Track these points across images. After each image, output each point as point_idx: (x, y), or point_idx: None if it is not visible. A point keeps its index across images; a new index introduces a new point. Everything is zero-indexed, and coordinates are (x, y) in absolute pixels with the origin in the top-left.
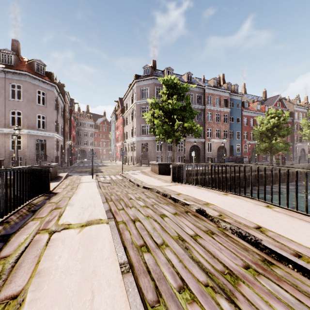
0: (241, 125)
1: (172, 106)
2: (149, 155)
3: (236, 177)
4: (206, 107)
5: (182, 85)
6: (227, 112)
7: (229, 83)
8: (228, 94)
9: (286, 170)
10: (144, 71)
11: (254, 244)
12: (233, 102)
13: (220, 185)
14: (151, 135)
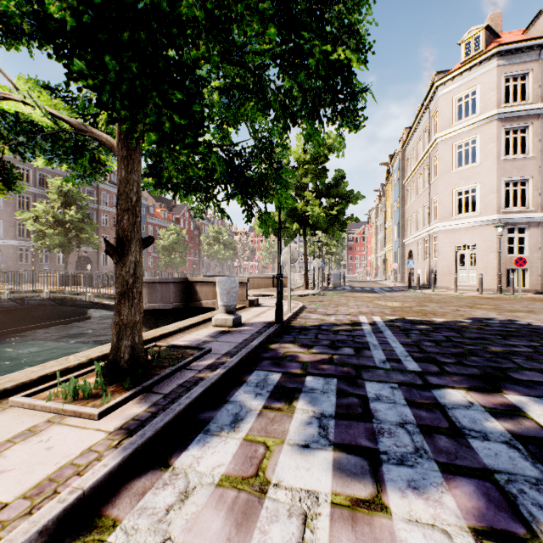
0: (146, 234)
1: (72, 217)
2: (4, 269)
3: None
4: (101, 207)
5: (81, 195)
6: None
7: None
8: None
9: None
10: None
11: None
12: None
13: None
14: (9, 237)
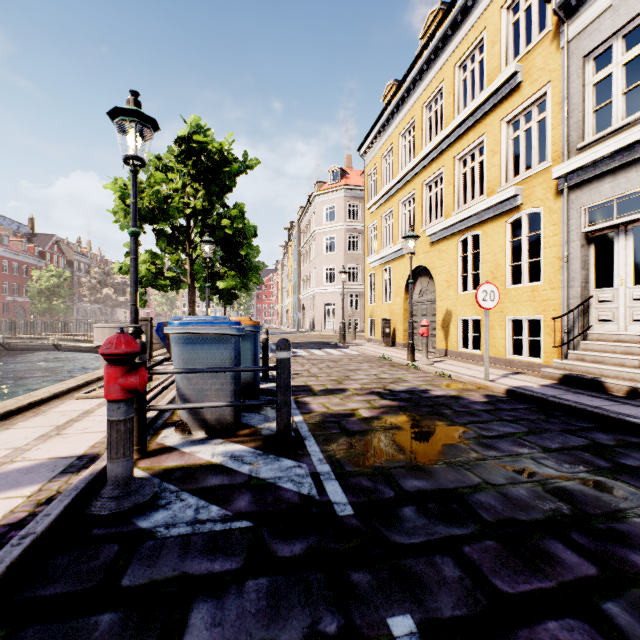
0: None
1: None
2: None
3: None
4: None
5: None
6: None
7: None
8: None
9: None
10: None
11: (71, 335)
12: None
13: None
14: None
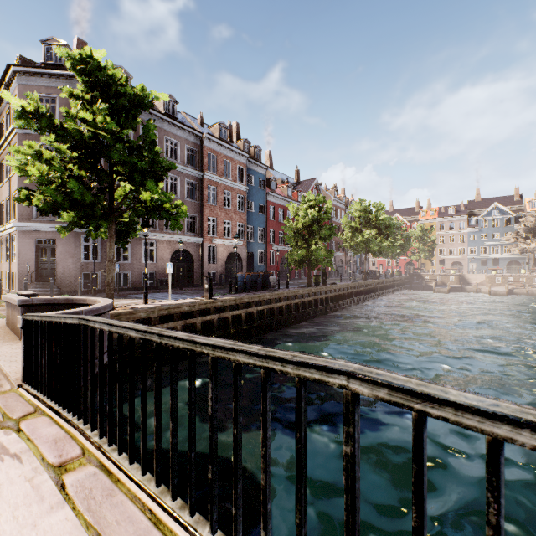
0: (266, 218)
1: (92, 129)
2: (60, 271)
3: (258, 313)
4: (206, 176)
5: (132, 89)
6: (243, 191)
7: (247, 141)
8: (246, 159)
9: (328, 293)
10: (44, 53)
11: None
12: (254, 177)
13: (227, 333)
14: None
